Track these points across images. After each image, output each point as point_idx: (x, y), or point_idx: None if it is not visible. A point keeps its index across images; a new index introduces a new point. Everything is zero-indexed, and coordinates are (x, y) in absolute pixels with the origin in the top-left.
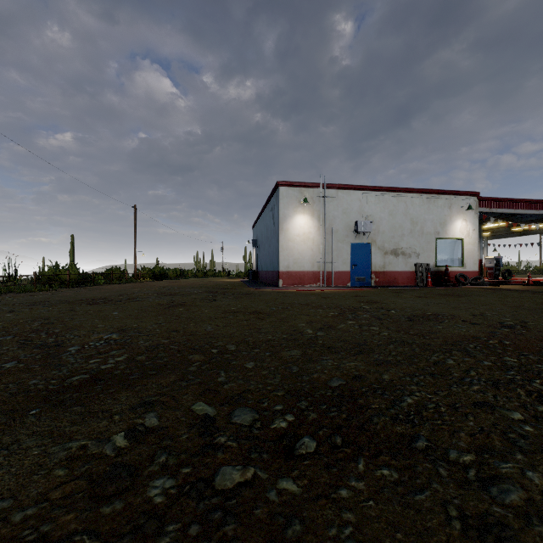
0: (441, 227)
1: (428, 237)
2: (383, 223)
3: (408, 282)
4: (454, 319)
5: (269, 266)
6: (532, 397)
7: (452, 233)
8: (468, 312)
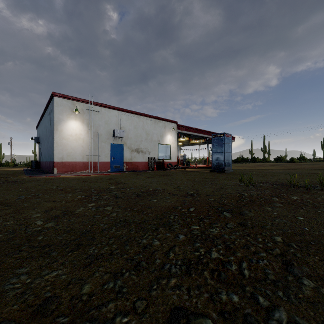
0: (161, 138)
1: (155, 142)
2: (131, 132)
3: (144, 168)
4: (164, 192)
5: (47, 158)
6: (214, 276)
7: (166, 141)
8: (172, 186)
